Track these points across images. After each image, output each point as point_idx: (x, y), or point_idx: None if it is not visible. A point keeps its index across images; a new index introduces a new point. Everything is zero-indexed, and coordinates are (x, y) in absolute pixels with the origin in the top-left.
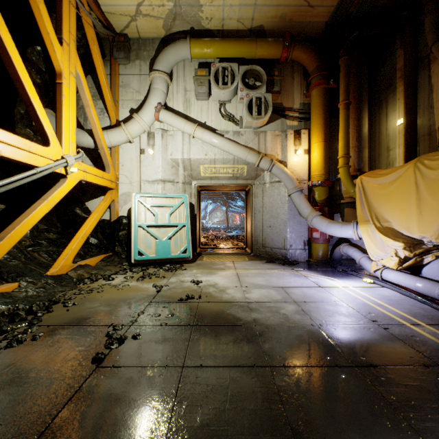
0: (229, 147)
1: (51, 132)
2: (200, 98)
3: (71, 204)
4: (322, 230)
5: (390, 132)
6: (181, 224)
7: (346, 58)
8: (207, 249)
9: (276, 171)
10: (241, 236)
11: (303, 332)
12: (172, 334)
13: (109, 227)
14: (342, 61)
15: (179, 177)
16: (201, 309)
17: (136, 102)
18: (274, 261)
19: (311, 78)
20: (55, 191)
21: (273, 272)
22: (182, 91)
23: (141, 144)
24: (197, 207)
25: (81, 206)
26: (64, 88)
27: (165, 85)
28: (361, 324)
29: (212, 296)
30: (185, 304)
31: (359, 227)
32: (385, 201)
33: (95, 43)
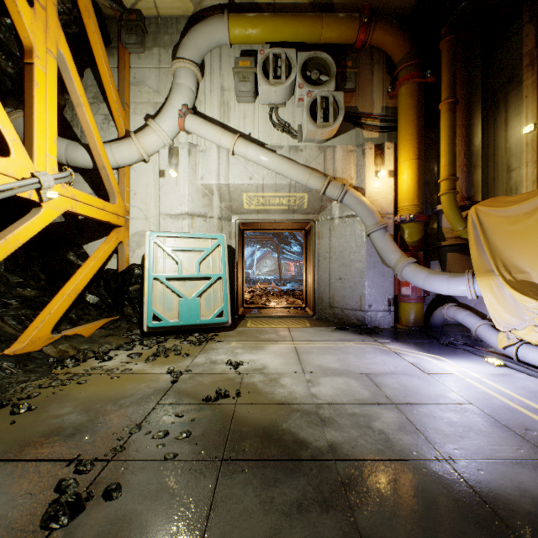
0: (283, 167)
1: (12, 135)
2: (243, 100)
3: (62, 247)
4: (417, 284)
5: (512, 145)
6: (215, 276)
7: (450, 38)
8: (253, 309)
9: (349, 200)
10: (298, 291)
11: (426, 479)
12: (181, 484)
13: (115, 279)
14: (445, 43)
15: (213, 210)
16: (238, 420)
17: (154, 106)
18: (346, 328)
19: (399, 70)
20: (20, 225)
21: (348, 346)
22: (218, 90)
23: (160, 163)
24: (240, 252)
25: (77, 251)
26: (37, 72)
27: (193, 80)
28: (525, 456)
29: (258, 392)
30: (213, 408)
31: (478, 280)
32: (518, 241)
33: (91, 16)
